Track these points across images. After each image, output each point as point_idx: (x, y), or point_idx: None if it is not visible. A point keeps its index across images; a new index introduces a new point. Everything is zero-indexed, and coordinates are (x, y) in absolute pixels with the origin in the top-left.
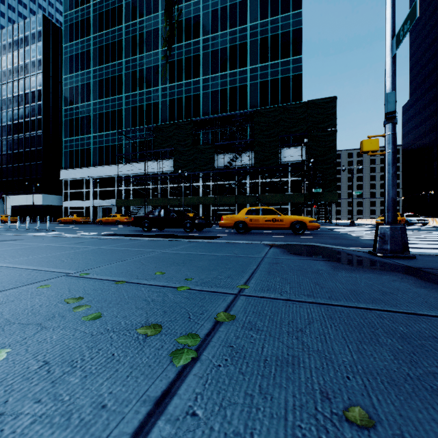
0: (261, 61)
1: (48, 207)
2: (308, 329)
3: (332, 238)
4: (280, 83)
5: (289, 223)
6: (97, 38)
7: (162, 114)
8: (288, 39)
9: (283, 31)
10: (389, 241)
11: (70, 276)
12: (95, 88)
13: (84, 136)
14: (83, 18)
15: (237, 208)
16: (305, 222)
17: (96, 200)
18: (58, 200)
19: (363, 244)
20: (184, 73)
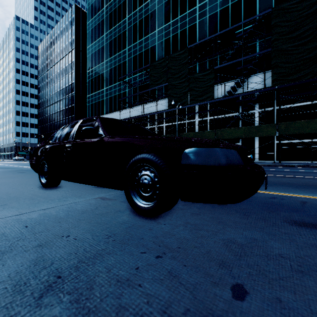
0: None
1: None
2: None
3: None
4: None
5: None
6: (108, 7)
7: (158, 56)
8: None
9: None
10: None
11: None
12: (107, 49)
13: (100, 91)
14: None
15: (241, 144)
16: None
17: None
18: None
19: None
20: (179, 8)
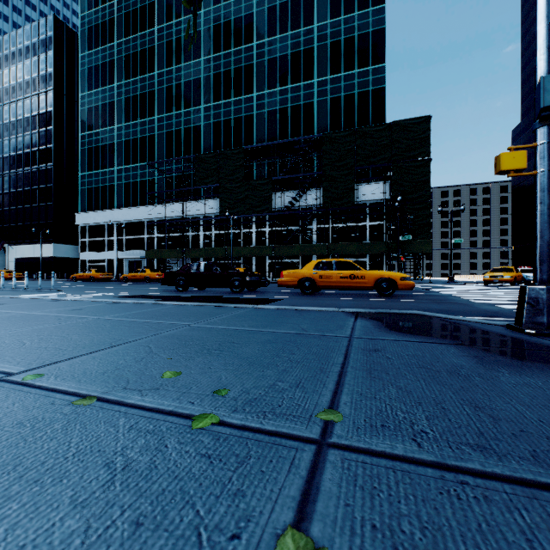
0: (331, 72)
1: (61, 260)
2: None
3: (435, 302)
4: (356, 99)
5: (373, 281)
6: (122, 45)
7: (205, 141)
8: (367, 43)
9: (360, 33)
10: (546, 310)
11: (3, 381)
12: (120, 109)
13: (106, 170)
14: (105, 20)
15: (300, 261)
16: (395, 280)
17: (122, 251)
18: (74, 252)
19: (484, 311)
20: (233, 88)
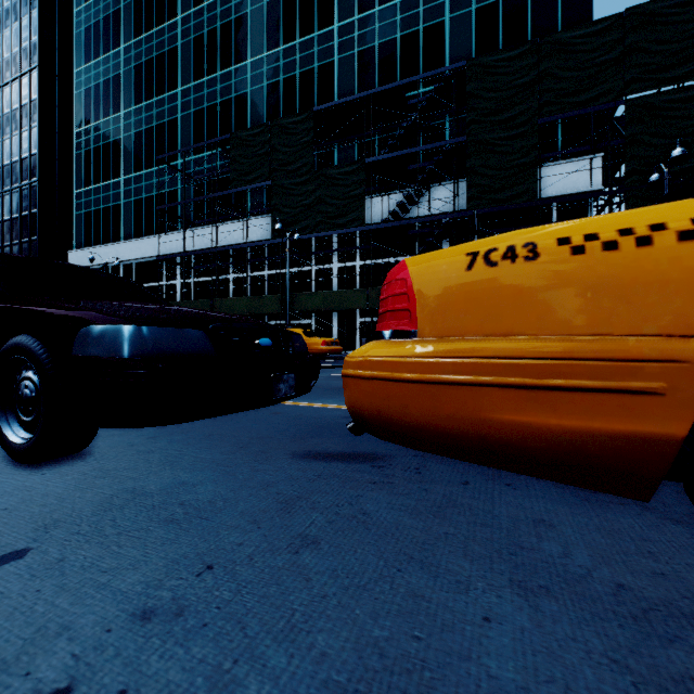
0: None
1: None
2: None
3: None
4: (529, 2)
5: None
6: None
7: (253, 119)
8: None
9: None
10: None
11: None
12: (128, 84)
13: (109, 182)
14: None
15: None
16: None
17: None
18: None
19: None
20: (299, 22)
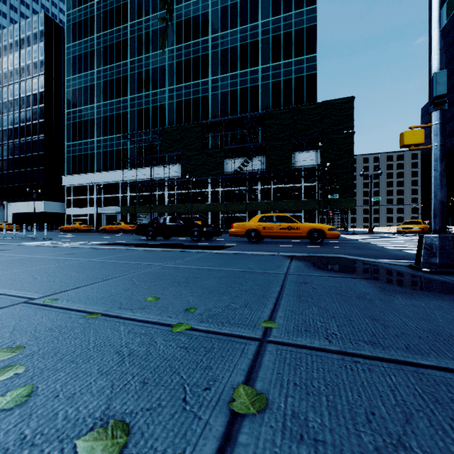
0: (273, 60)
1: (50, 215)
2: (415, 440)
3: (356, 248)
4: (293, 83)
5: (306, 231)
6: (101, 38)
7: (169, 117)
8: (302, 36)
9: (297, 28)
10: (438, 253)
11: (29, 303)
12: (99, 90)
13: (88, 140)
14: (87, 17)
15: (247, 215)
16: (324, 230)
17: (100, 207)
18: (61, 208)
19: (393, 255)
20: (192, 73)
